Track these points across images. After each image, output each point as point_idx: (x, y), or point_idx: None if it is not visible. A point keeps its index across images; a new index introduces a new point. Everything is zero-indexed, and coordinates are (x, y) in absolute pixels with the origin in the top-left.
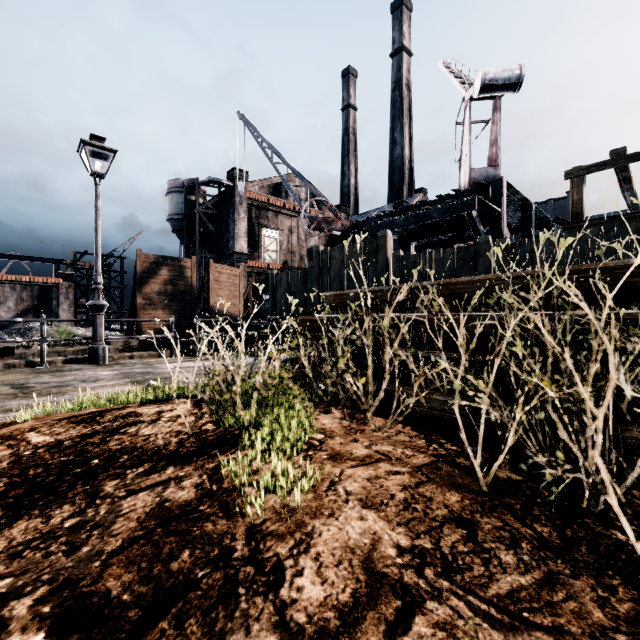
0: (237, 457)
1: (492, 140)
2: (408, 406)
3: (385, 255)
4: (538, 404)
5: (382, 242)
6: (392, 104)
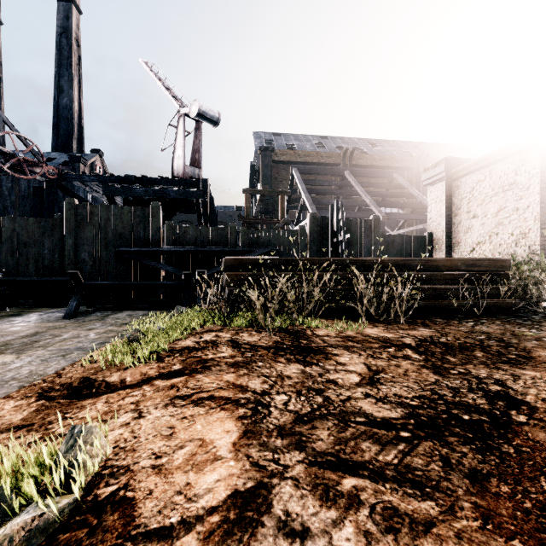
0: (330, 327)
1: (195, 149)
2: (313, 310)
3: (159, 222)
4: (372, 297)
5: (156, 211)
6: (58, 48)
